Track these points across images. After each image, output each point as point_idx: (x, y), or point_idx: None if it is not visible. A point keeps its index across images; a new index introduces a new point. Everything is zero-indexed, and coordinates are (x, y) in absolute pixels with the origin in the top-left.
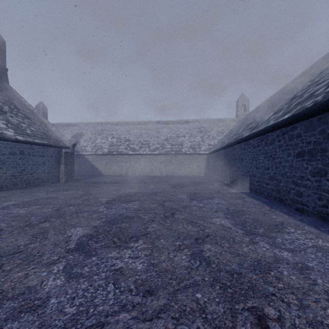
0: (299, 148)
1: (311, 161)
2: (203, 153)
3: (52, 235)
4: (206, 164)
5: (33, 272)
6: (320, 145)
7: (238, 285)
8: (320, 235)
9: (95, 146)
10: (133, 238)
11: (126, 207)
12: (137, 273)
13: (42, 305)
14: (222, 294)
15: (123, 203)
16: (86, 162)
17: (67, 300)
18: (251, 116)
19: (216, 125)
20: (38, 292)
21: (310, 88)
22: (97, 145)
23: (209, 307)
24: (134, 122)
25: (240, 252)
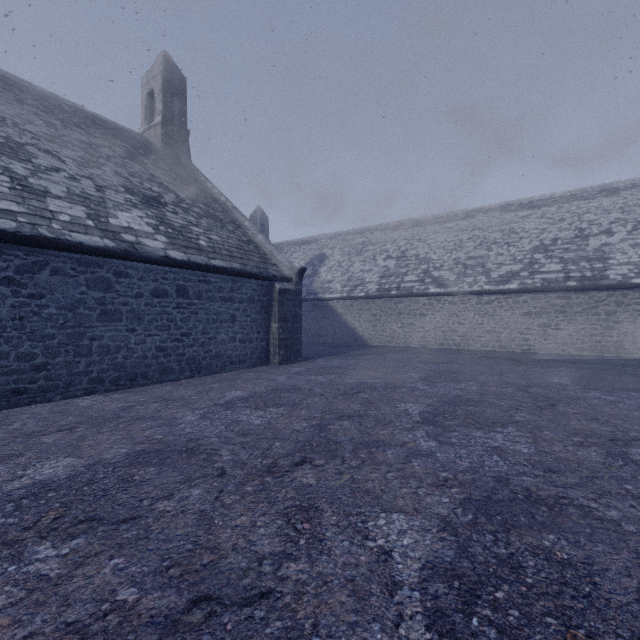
0: None
1: None
2: None
3: None
4: None
5: None
6: None
7: None
8: None
9: (350, 279)
10: None
11: None
12: None
13: None
14: None
15: None
16: (331, 315)
17: None
18: None
19: None
20: None
21: None
22: (353, 278)
23: None
24: (437, 216)
25: None
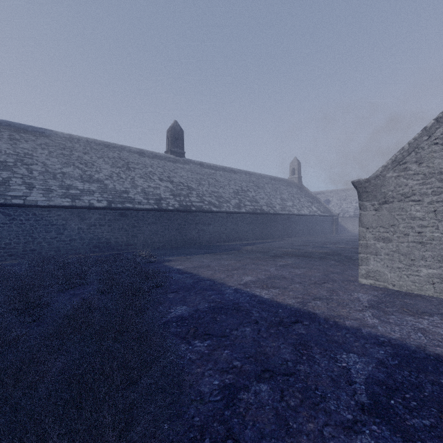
0: None
1: None
2: None
3: None
4: None
5: None
6: None
7: None
8: None
9: (342, 210)
10: None
11: None
12: None
13: None
14: None
15: None
16: None
17: None
18: None
19: None
20: None
21: None
22: (343, 210)
23: None
24: None
25: None
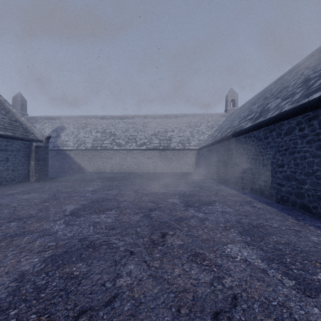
0: None
1: None
2: (193, 148)
3: None
4: (196, 160)
5: None
6: None
7: None
8: None
9: (78, 140)
10: (83, 317)
11: (96, 222)
12: None
13: None
14: None
15: (93, 214)
16: (67, 157)
17: None
18: (243, 109)
19: (205, 120)
20: None
21: None
22: (80, 140)
23: None
24: (120, 115)
25: None
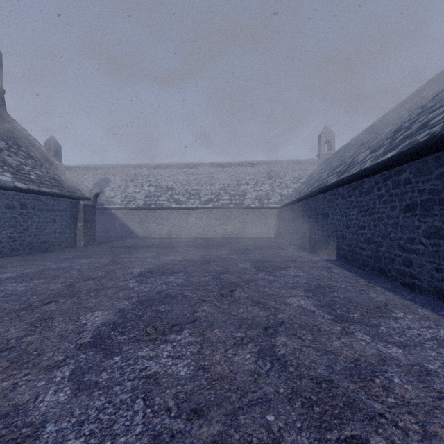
0: (408, 199)
1: (426, 216)
2: (273, 206)
3: (58, 322)
4: (278, 222)
5: (25, 380)
6: (438, 194)
7: (329, 399)
8: (440, 322)
9: (126, 197)
10: (175, 327)
11: (167, 281)
12: (179, 381)
13: (33, 434)
14: (306, 416)
15: (162, 276)
16: (114, 218)
17: (72, 426)
18: (338, 156)
19: (290, 169)
20: (29, 414)
21: (421, 116)
22: (128, 196)
23: (287, 437)
24: (179, 164)
25: (329, 347)
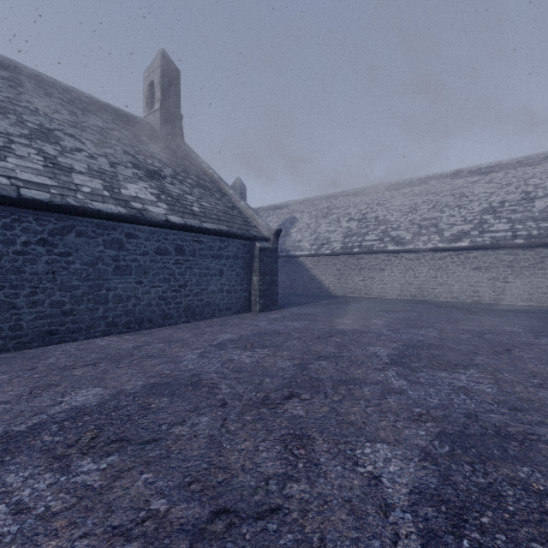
0: None
1: None
2: None
3: None
4: None
5: None
6: None
7: None
8: None
9: (317, 238)
10: None
11: None
12: None
13: None
14: None
15: None
16: (301, 269)
17: None
18: None
19: None
20: None
21: None
22: (320, 237)
23: None
24: (394, 183)
25: None
